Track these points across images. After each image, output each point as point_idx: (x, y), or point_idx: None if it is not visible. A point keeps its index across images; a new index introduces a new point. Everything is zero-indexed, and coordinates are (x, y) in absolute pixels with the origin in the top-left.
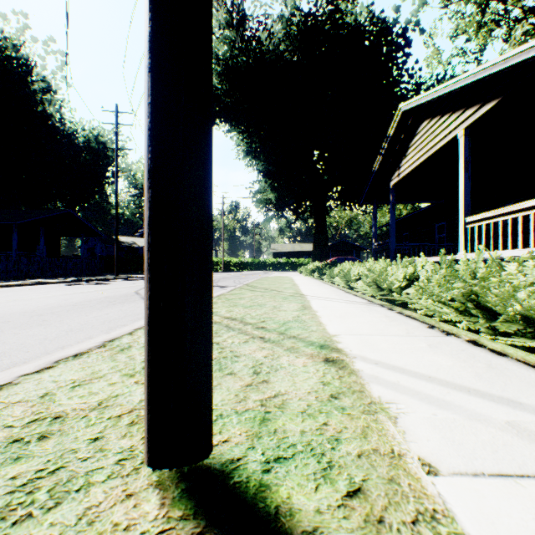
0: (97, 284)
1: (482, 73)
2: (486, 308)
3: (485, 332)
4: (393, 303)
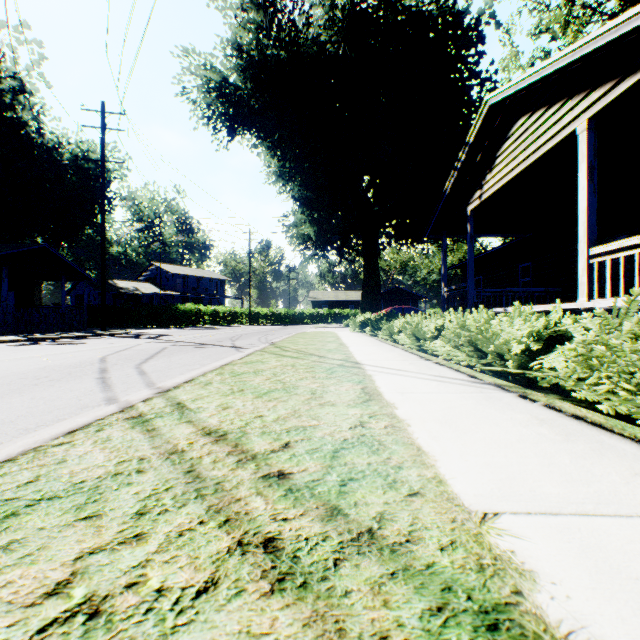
0: (60, 344)
1: (632, 23)
2: None
3: None
4: (504, 377)
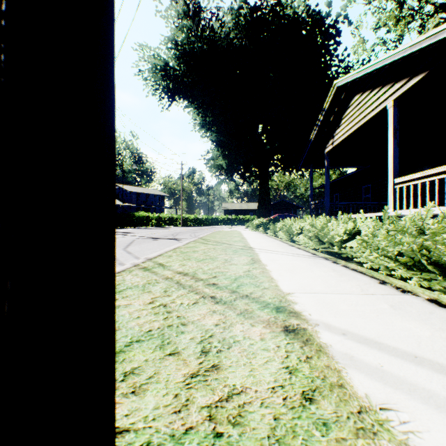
0: None
1: (412, 48)
2: (440, 264)
3: (439, 288)
4: (333, 255)
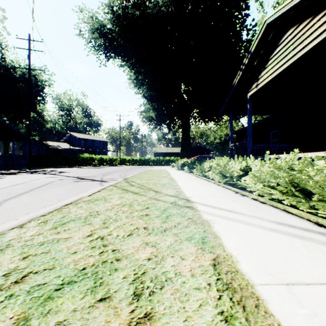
0: None
1: None
2: None
3: None
4: None
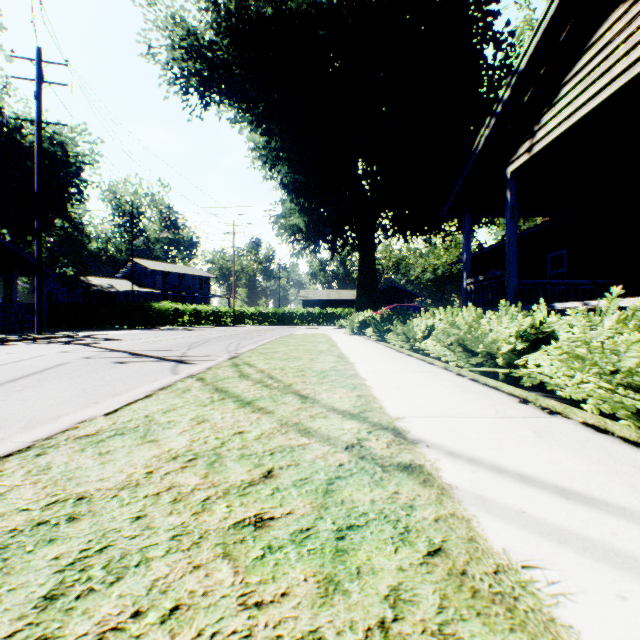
0: None
1: None
2: None
3: None
4: None
